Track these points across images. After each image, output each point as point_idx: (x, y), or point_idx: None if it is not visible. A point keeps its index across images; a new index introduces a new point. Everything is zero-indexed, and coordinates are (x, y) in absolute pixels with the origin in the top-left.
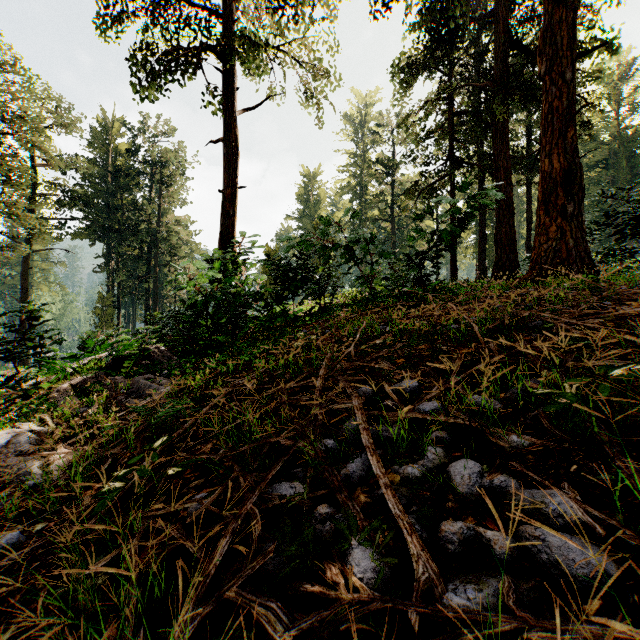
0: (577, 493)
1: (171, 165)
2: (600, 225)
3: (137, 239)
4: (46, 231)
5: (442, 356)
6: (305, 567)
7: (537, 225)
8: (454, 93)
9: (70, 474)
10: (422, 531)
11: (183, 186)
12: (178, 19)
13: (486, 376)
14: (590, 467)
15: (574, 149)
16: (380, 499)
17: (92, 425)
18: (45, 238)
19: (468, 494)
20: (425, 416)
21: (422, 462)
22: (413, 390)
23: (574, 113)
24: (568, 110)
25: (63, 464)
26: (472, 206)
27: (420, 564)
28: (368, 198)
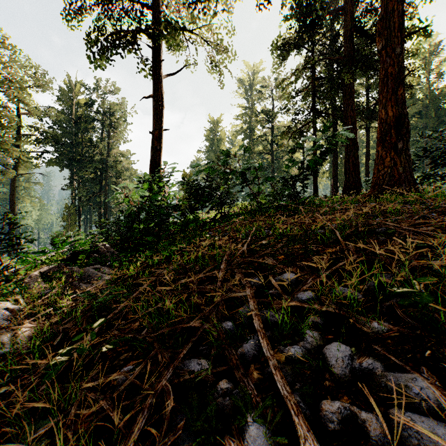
0: (435, 378)
1: (116, 114)
2: (420, 157)
3: (92, 166)
4: (27, 160)
5: (312, 254)
6: (209, 442)
7: (376, 157)
8: (315, 64)
9: (30, 346)
10: (306, 408)
11: (125, 129)
12: (120, 10)
13: (347, 271)
14: (441, 352)
15: (403, 102)
16: (270, 376)
17: (52, 304)
18: (26, 165)
19: (342, 375)
20: (303, 304)
21: (302, 344)
22: (292, 281)
23: (403, 77)
24: (398, 75)
25: (28, 336)
26: (331, 143)
27: (307, 445)
28: (255, 138)
